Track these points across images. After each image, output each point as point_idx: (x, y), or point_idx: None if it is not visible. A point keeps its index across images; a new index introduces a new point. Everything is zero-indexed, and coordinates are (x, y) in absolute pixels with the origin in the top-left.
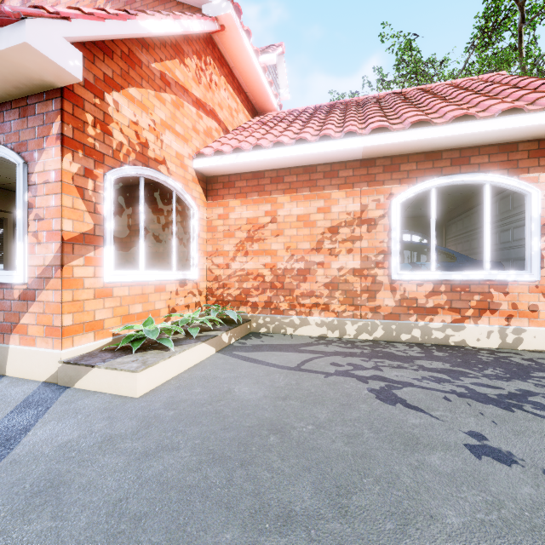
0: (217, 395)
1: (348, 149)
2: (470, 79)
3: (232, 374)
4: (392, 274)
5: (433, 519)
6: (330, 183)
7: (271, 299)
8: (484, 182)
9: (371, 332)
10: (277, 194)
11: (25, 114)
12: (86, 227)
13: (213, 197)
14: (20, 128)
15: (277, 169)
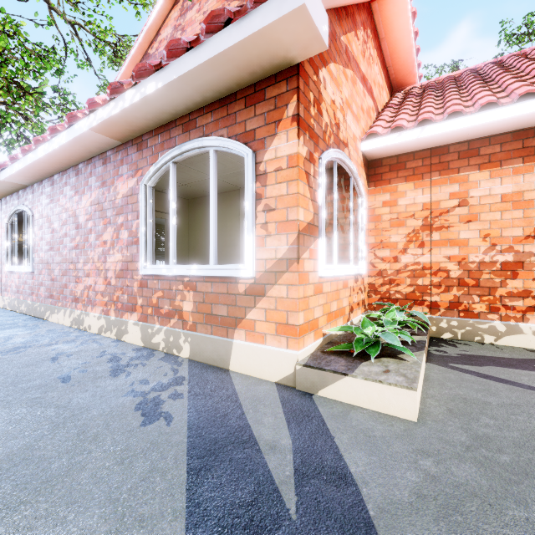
0: (533, 435)
1: None
2: None
3: (499, 399)
4: None
5: None
6: None
7: (458, 299)
8: None
9: None
10: (468, 171)
11: (252, 102)
12: (309, 217)
13: (376, 183)
14: (245, 117)
15: (468, 141)
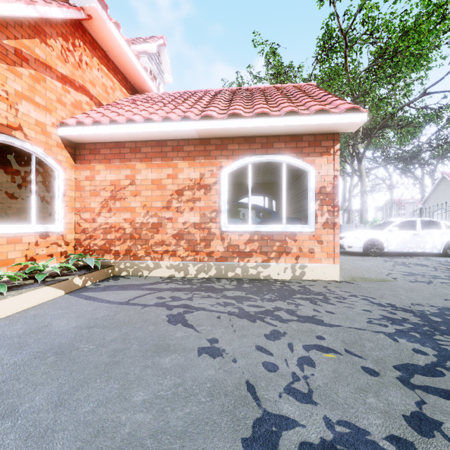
0: (32, 329)
1: (185, 130)
2: (292, 85)
3: (63, 311)
4: (221, 227)
5: (124, 399)
6: (177, 155)
7: (130, 247)
8: (282, 161)
9: (207, 272)
10: (135, 162)
11: None
12: None
13: (81, 161)
14: None
15: (135, 141)
